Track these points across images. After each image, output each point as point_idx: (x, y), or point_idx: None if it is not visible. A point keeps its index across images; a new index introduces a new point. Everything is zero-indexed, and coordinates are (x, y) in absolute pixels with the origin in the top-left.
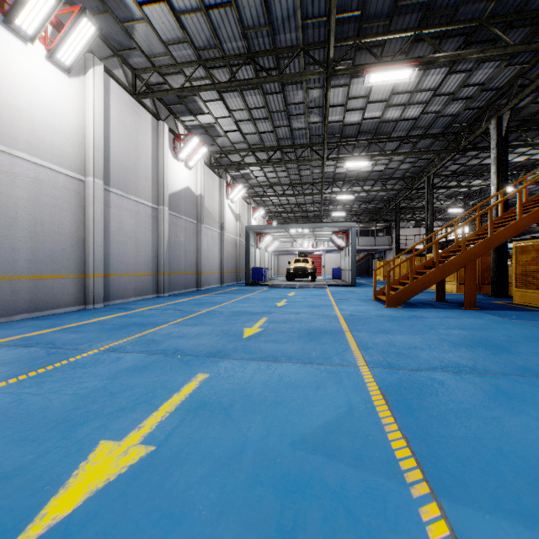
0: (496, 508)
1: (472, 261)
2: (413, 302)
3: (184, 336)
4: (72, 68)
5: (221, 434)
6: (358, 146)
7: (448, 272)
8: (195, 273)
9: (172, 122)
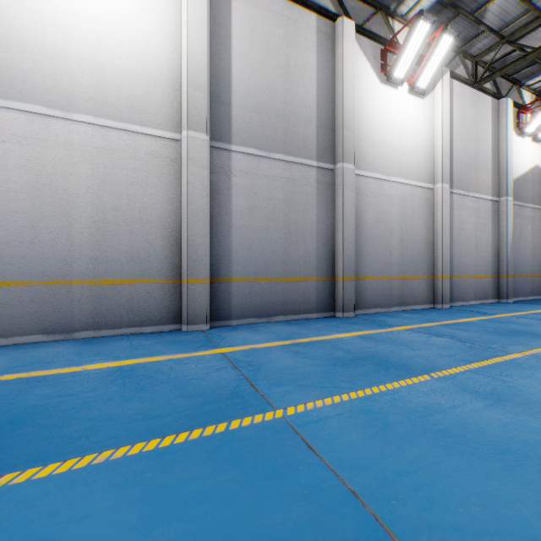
0: None
1: None
2: None
3: None
4: (426, 89)
5: None
6: None
7: None
8: None
9: (513, 94)
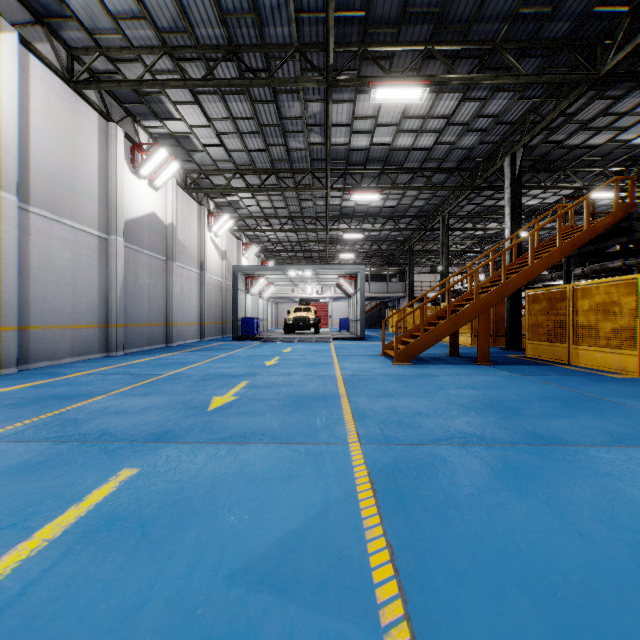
0: None
1: (485, 311)
2: (425, 358)
3: (123, 412)
4: None
5: (122, 573)
6: (367, 177)
7: (461, 323)
8: (164, 324)
9: (129, 126)
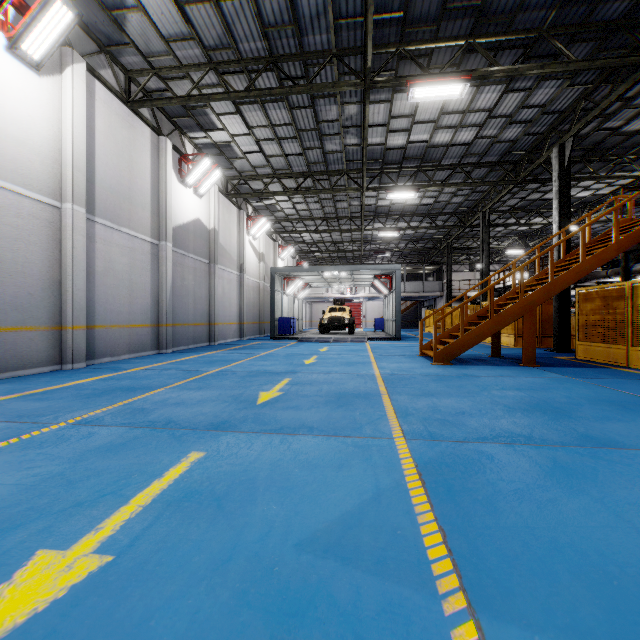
0: (548, 624)
1: (530, 310)
2: (465, 358)
3: (182, 403)
4: (42, 64)
5: (207, 535)
6: (403, 175)
7: (504, 323)
8: (208, 324)
9: (177, 139)
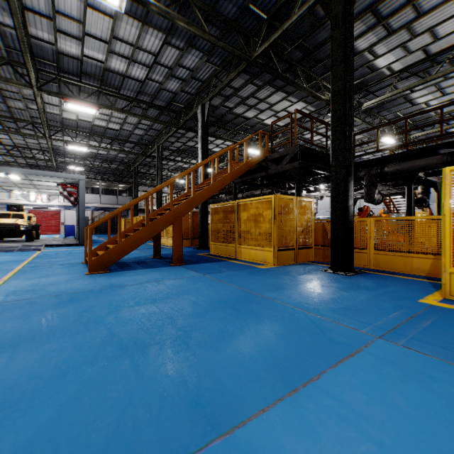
0: None
1: (179, 218)
2: (129, 262)
3: None
4: None
5: None
6: (85, 91)
7: (158, 229)
8: None
9: None
